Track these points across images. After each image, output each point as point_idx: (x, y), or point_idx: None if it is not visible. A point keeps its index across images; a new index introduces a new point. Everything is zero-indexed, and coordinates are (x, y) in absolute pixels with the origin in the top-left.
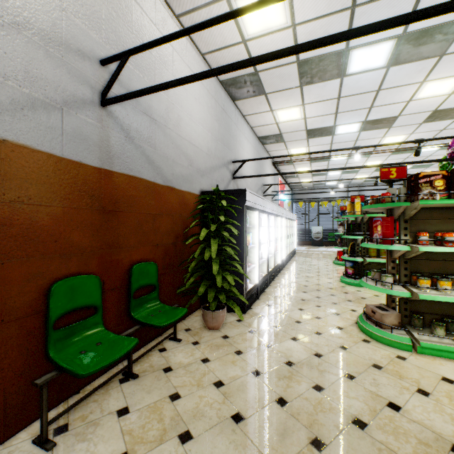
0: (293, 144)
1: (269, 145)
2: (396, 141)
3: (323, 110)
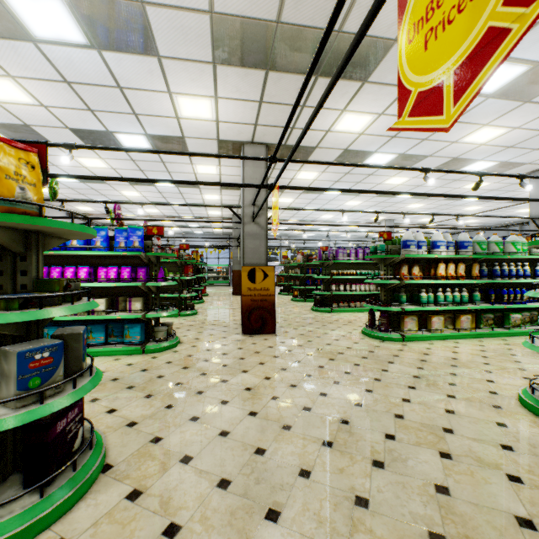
0: (73, 204)
1: (50, 202)
2: (157, 211)
3: (68, 191)
